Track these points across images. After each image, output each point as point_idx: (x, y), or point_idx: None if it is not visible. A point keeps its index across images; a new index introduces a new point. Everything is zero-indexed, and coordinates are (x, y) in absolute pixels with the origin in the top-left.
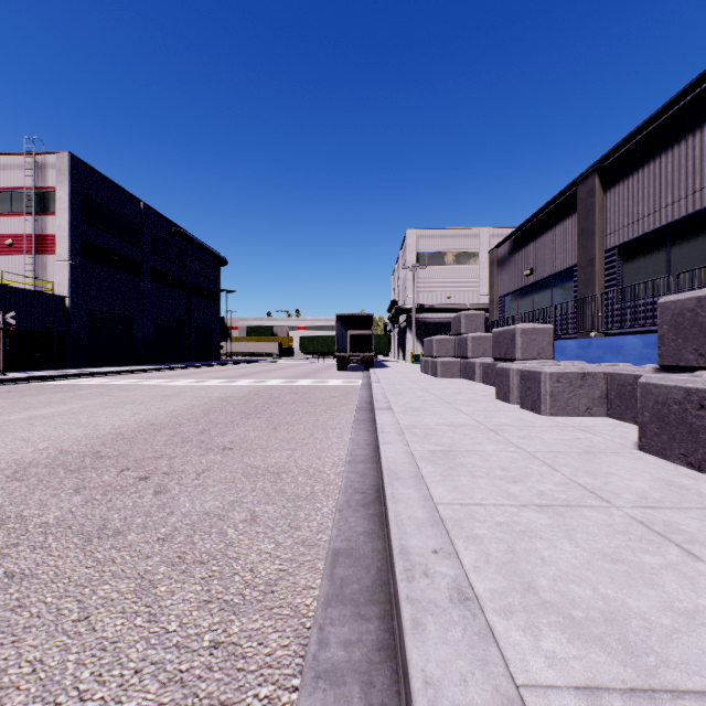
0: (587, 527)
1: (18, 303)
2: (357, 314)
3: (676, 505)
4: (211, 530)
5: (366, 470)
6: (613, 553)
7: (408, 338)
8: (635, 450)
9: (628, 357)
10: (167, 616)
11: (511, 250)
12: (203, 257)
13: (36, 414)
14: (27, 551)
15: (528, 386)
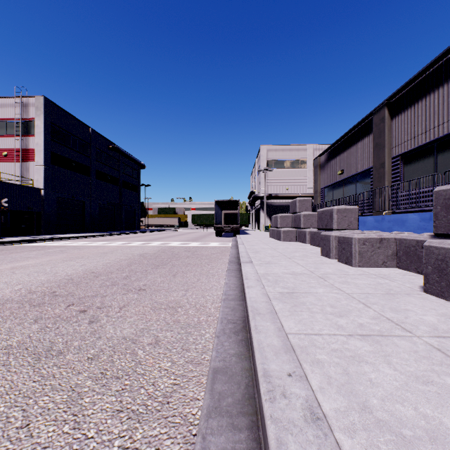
0: (399, 353)
1: (10, 193)
2: (229, 200)
3: None
4: (126, 351)
5: (236, 306)
6: (423, 375)
7: (261, 215)
8: (421, 292)
9: (409, 228)
10: (87, 423)
11: (328, 158)
12: (130, 163)
13: (17, 265)
14: None
15: (343, 247)
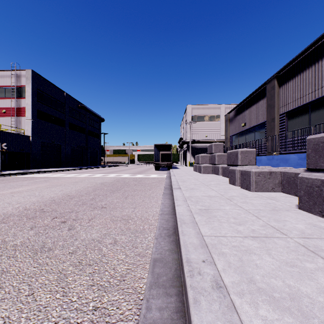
0: (277, 248)
1: (8, 139)
2: (164, 144)
3: (319, 237)
4: (94, 248)
5: (169, 218)
6: (291, 262)
7: (188, 155)
8: (297, 209)
9: (291, 164)
10: (72, 293)
11: (235, 114)
12: (93, 118)
13: (15, 190)
14: (5, 258)
15: (244, 178)
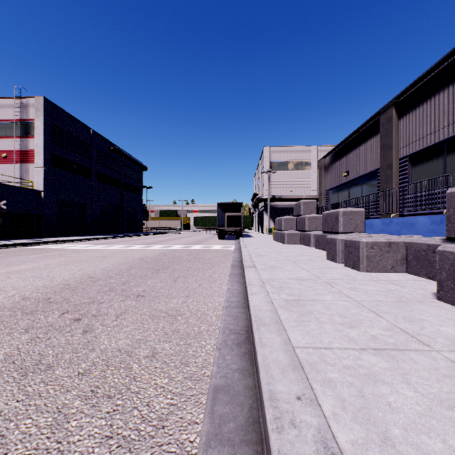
0: (418, 371)
1: (9, 195)
2: (232, 202)
3: None
4: (120, 365)
5: (239, 314)
6: (448, 398)
7: (265, 217)
8: (435, 300)
9: (419, 231)
10: (72, 453)
11: (333, 160)
12: (131, 165)
13: (14, 269)
14: None
15: (350, 251)
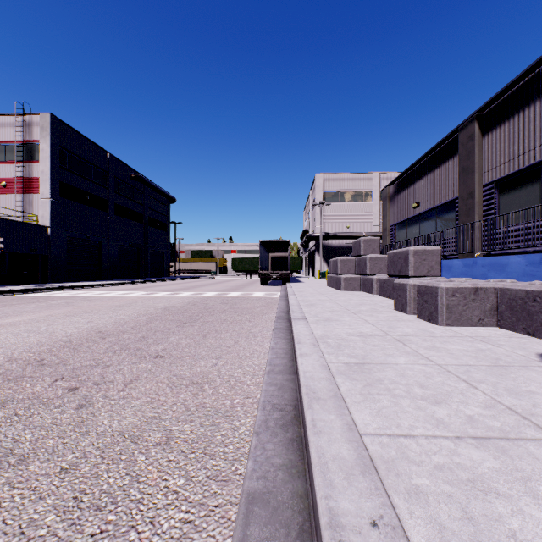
0: None
1: (9, 232)
2: (277, 240)
3: None
4: (120, 456)
5: (284, 382)
6: None
7: (317, 259)
8: None
9: (511, 274)
10: None
11: (400, 188)
12: (157, 196)
13: (6, 322)
14: None
15: (425, 299)
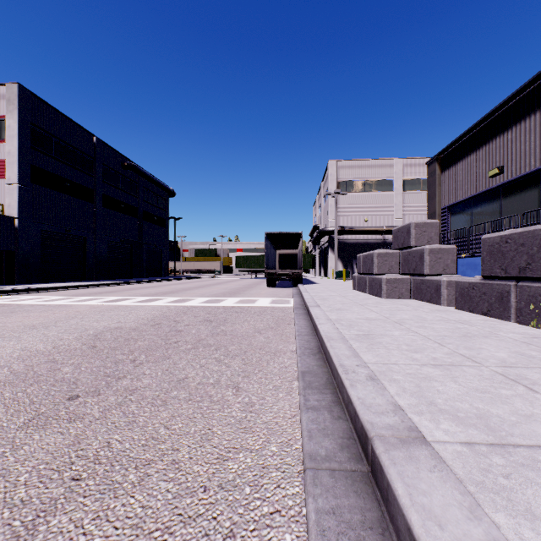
0: None
1: None
2: (286, 232)
3: None
4: None
5: None
6: None
7: (330, 256)
8: None
9: None
10: None
11: (461, 154)
12: (154, 189)
13: None
14: None
15: None
